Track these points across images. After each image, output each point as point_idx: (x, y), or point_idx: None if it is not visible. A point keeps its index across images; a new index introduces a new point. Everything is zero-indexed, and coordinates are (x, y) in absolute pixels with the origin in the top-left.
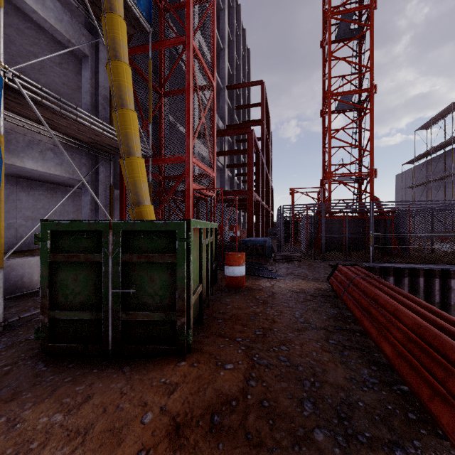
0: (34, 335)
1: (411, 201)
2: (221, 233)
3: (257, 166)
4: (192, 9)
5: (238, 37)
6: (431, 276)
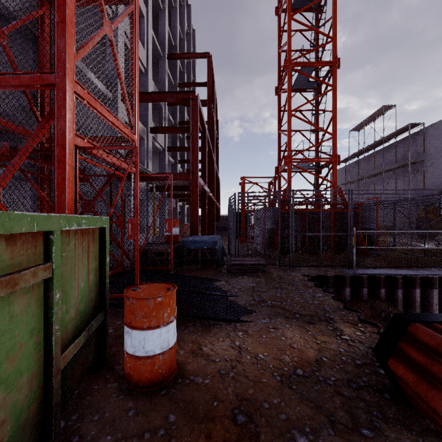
0: None
1: (396, 190)
2: (134, 235)
3: (203, 147)
4: None
5: (182, 9)
6: (428, 286)
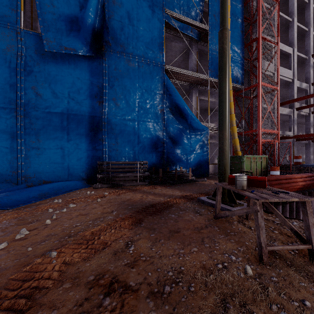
0: (217, 175)
1: None
2: (274, 159)
3: None
4: (260, 71)
5: None
6: None
